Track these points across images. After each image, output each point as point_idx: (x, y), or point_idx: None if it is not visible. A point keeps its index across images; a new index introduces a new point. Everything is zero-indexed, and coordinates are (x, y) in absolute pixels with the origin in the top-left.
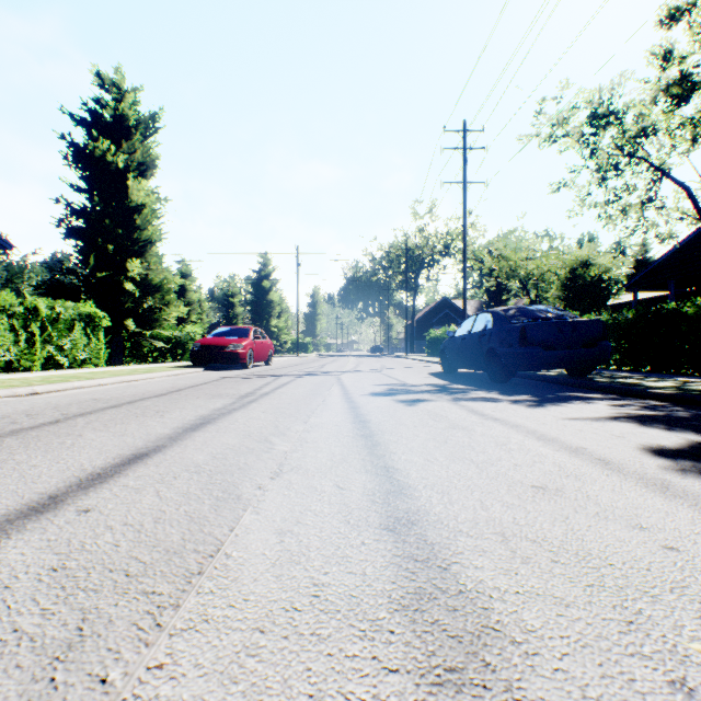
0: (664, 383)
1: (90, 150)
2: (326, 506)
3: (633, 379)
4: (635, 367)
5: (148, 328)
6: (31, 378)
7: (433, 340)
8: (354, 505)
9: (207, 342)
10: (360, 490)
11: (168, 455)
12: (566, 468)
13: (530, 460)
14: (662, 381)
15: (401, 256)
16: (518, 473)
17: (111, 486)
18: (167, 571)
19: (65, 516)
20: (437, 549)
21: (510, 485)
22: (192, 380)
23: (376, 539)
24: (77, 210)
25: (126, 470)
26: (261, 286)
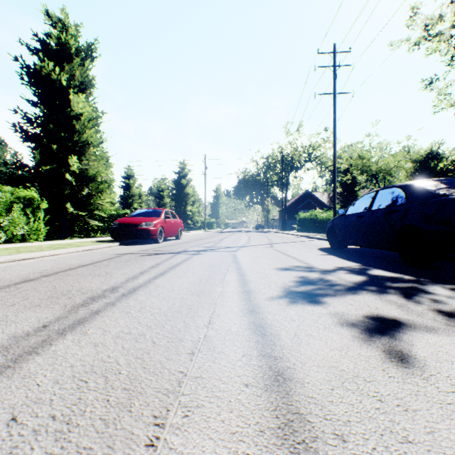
0: None
1: (38, 70)
2: None
3: None
4: None
5: (84, 210)
6: None
7: (302, 220)
8: None
9: (124, 220)
10: None
11: None
12: None
13: None
14: None
15: (278, 160)
16: None
17: None
18: None
19: None
20: None
21: None
22: (87, 258)
23: None
24: (31, 119)
25: None
26: (180, 183)
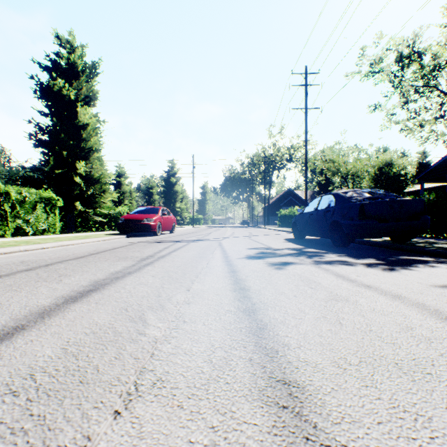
0: None
1: (51, 87)
2: None
3: (446, 244)
4: (437, 235)
5: (90, 207)
6: None
7: (282, 216)
8: None
9: (129, 217)
10: None
11: (11, 346)
12: None
13: None
14: None
15: (261, 161)
16: None
17: None
18: None
19: None
20: None
21: None
22: (113, 244)
23: None
24: (43, 128)
25: None
26: (169, 181)
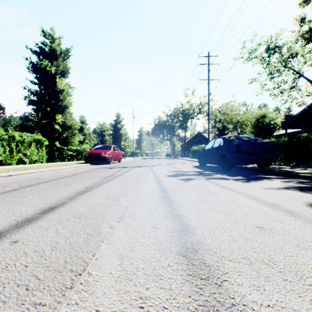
0: (304, 171)
1: (39, 65)
2: (147, 239)
3: (289, 169)
4: (288, 163)
5: (65, 145)
6: (10, 168)
7: (194, 151)
8: (162, 239)
9: (92, 152)
10: (165, 229)
11: (66, 207)
12: (272, 216)
13: (252, 211)
14: (303, 170)
15: (179, 113)
16: (247, 219)
17: (32, 226)
18: (51, 286)
19: (2, 245)
20: (212, 270)
21: (245, 226)
22: (84, 169)
23: (176, 262)
24: (33, 92)
25: (43, 216)
26: (116, 127)
